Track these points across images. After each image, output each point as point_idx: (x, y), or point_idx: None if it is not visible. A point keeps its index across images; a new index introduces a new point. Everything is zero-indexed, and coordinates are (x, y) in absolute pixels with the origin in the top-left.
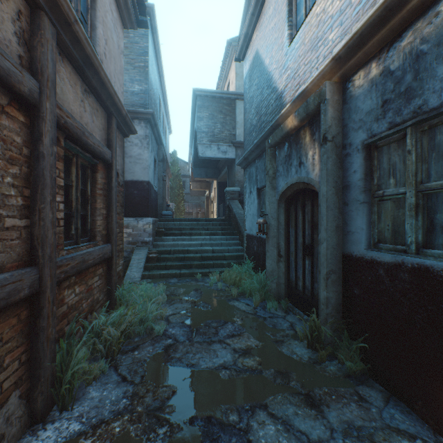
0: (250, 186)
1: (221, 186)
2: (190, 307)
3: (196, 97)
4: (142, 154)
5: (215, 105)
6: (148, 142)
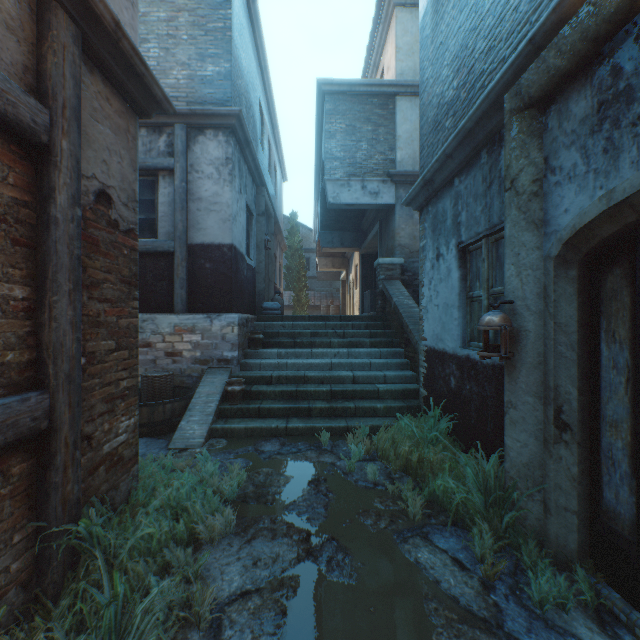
0: (436, 243)
1: (367, 261)
2: (292, 561)
3: (324, 97)
4: (219, 194)
5: (357, 108)
6: (231, 170)
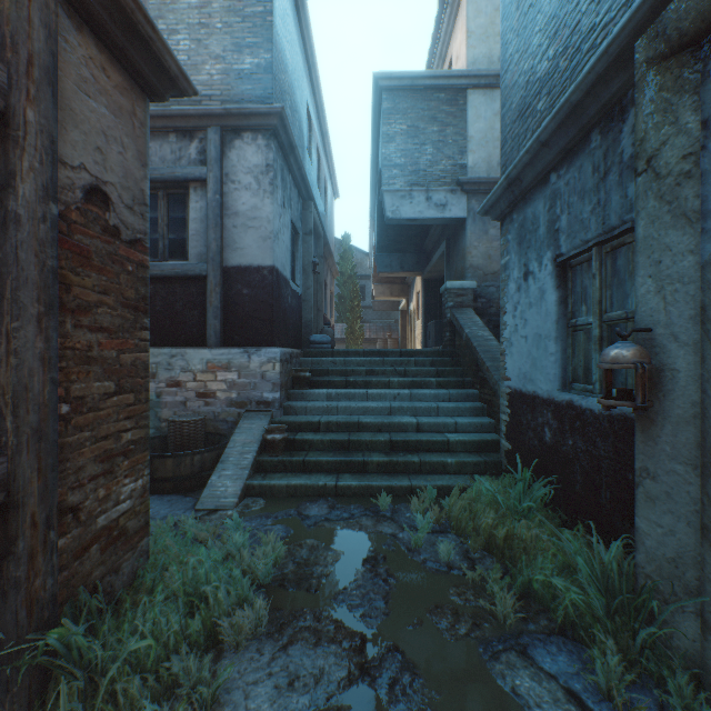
0: (523, 259)
1: (431, 287)
2: (340, 683)
3: (381, 94)
4: (259, 208)
5: (421, 106)
6: (272, 179)
